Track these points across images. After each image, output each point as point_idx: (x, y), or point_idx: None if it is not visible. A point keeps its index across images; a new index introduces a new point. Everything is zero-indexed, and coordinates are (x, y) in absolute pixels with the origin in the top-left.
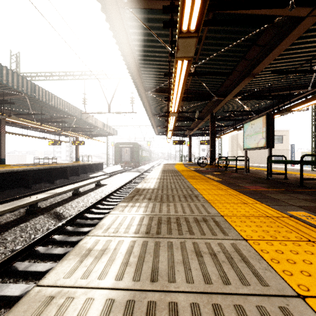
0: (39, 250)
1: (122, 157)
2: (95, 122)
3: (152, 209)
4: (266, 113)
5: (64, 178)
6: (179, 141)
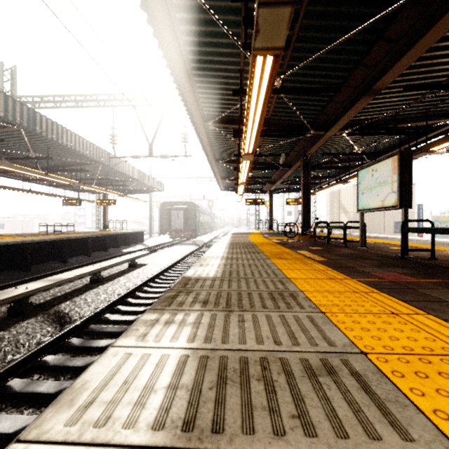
0: (14, 386)
1: (171, 223)
2: (131, 171)
3: (208, 330)
4: (399, 152)
5: (84, 255)
6: (255, 200)
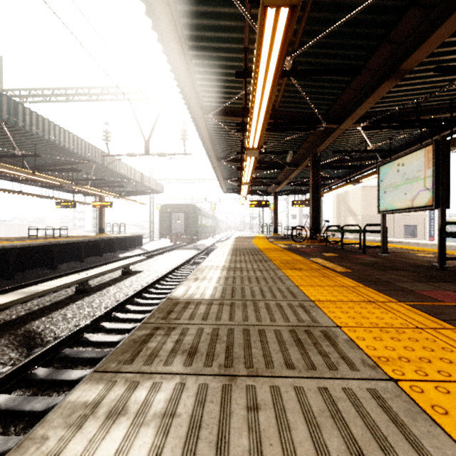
0: None
1: (171, 226)
2: (128, 171)
3: (186, 440)
4: (435, 141)
5: (76, 261)
6: (259, 202)
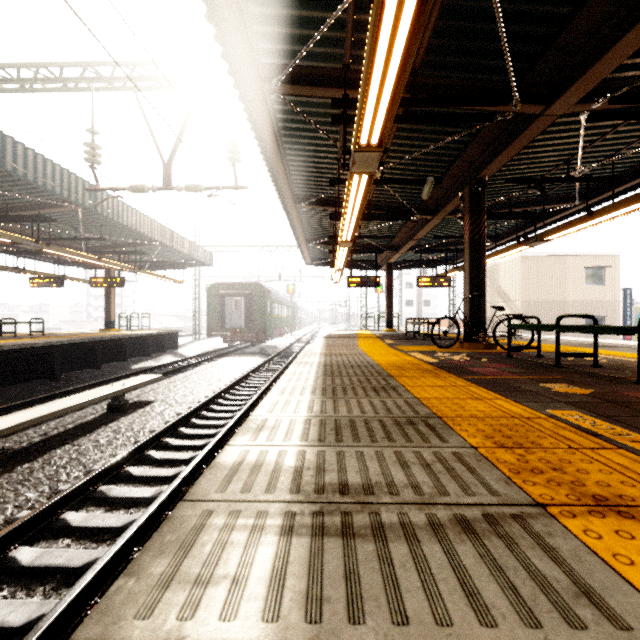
0: None
1: (225, 318)
2: (145, 225)
3: None
4: None
5: (46, 379)
6: (364, 279)
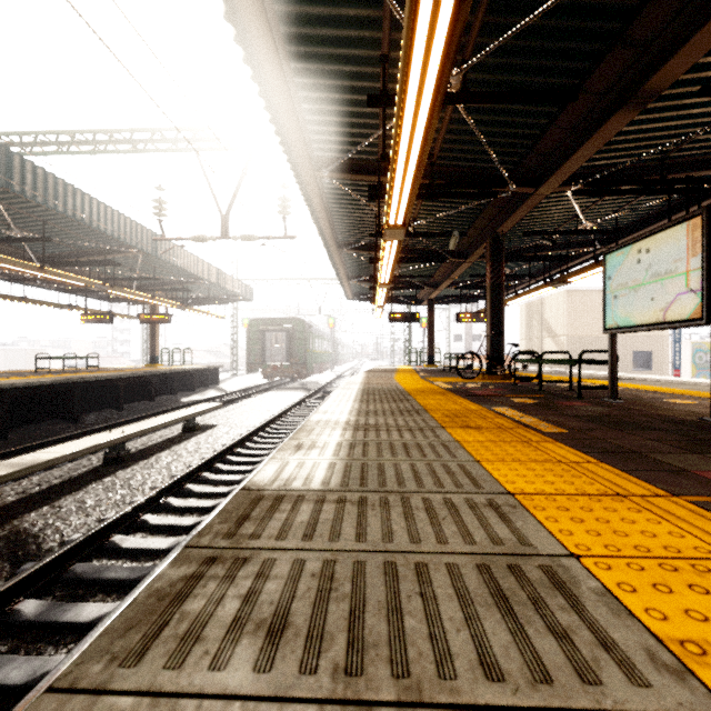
0: None
1: (266, 353)
2: (195, 265)
3: None
4: (707, 208)
5: (112, 409)
6: (404, 315)
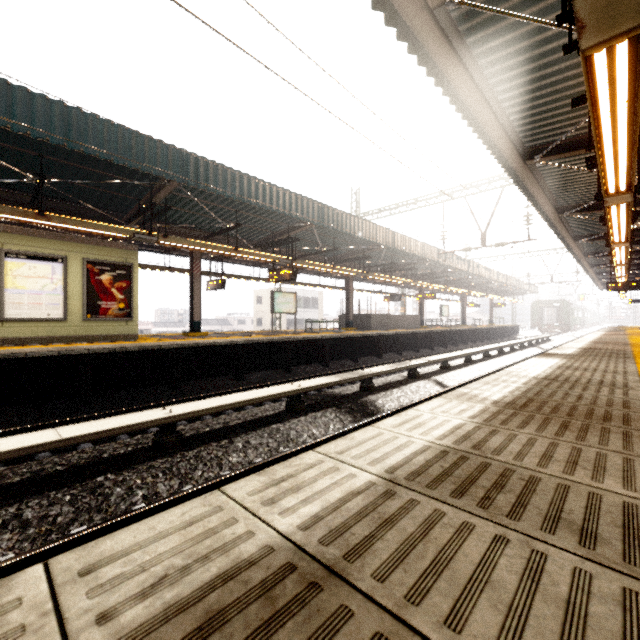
0: None
1: (542, 319)
2: (524, 286)
3: (608, 330)
4: None
5: (503, 337)
6: (639, 300)
